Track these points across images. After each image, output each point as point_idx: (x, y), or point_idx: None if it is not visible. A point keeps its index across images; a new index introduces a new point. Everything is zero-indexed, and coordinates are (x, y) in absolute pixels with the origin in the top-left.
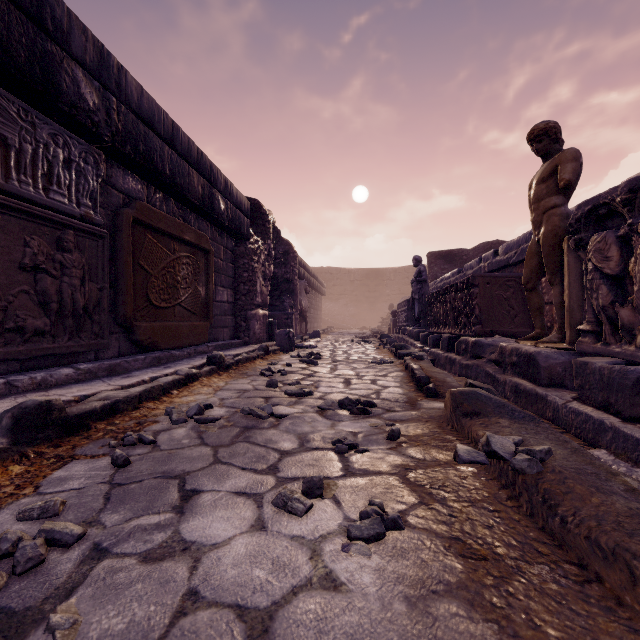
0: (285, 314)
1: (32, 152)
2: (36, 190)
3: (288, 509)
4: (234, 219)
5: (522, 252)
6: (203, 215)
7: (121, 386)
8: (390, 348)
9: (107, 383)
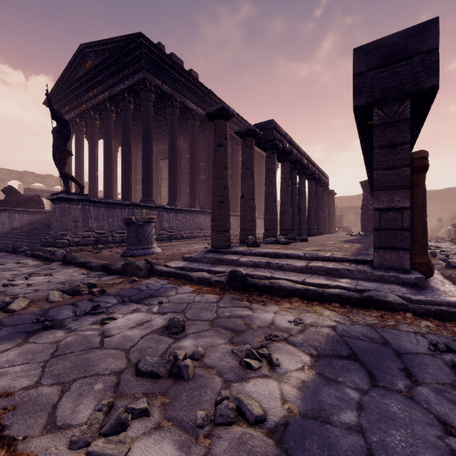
0: None
1: None
2: None
3: None
4: None
5: None
6: None
7: None
8: None
9: None
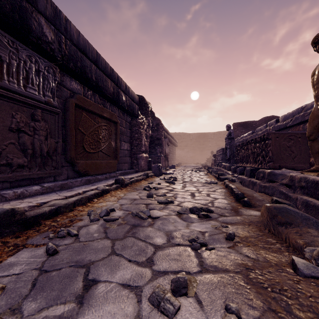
0: (157, 156)
1: (16, 65)
2: (19, 86)
3: (161, 309)
4: (130, 106)
5: (296, 119)
6: (114, 103)
7: (65, 196)
8: (214, 174)
9: (58, 194)
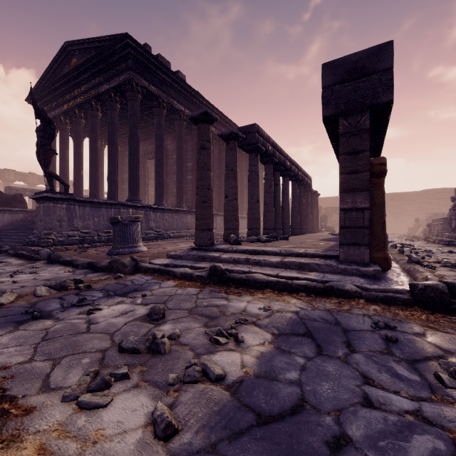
0: None
1: None
2: None
3: None
4: None
5: None
6: None
7: None
8: (440, 243)
9: None
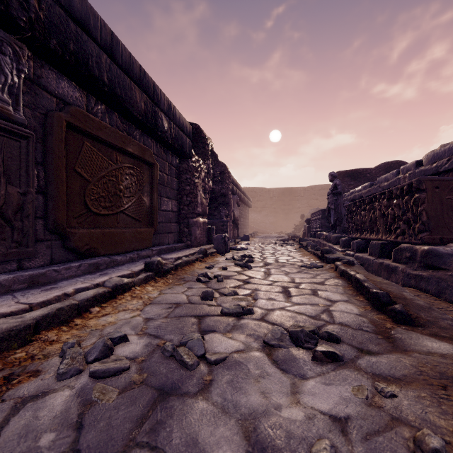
0: (221, 222)
1: None
2: None
3: None
4: (177, 138)
5: None
6: (148, 132)
7: (29, 304)
8: (312, 251)
9: (16, 300)
